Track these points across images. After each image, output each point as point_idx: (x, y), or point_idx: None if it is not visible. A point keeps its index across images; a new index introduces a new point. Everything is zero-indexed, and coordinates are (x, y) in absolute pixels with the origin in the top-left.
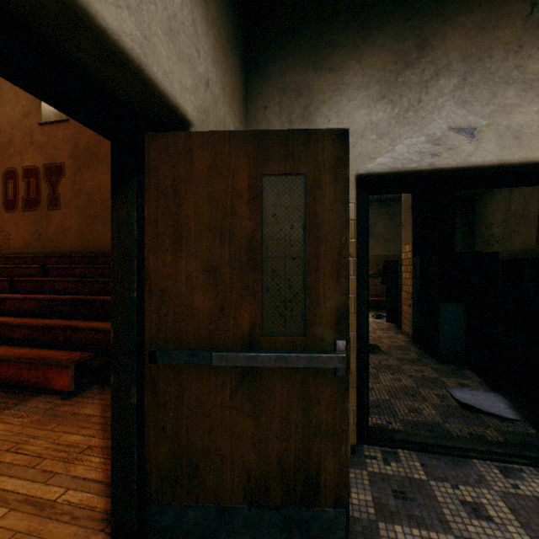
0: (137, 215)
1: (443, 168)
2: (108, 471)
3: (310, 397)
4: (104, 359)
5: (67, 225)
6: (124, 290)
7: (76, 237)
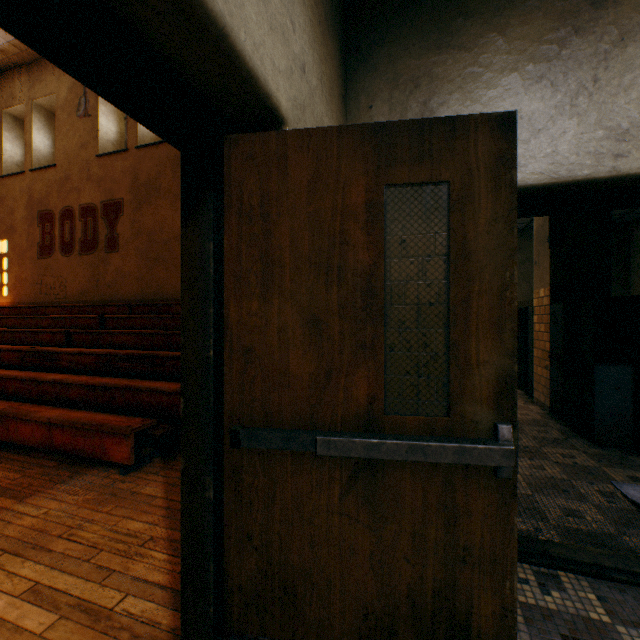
0: (214, 247)
1: (632, 173)
2: (174, 573)
3: (456, 506)
4: (168, 426)
5: (126, 269)
6: (196, 348)
7: (135, 282)
